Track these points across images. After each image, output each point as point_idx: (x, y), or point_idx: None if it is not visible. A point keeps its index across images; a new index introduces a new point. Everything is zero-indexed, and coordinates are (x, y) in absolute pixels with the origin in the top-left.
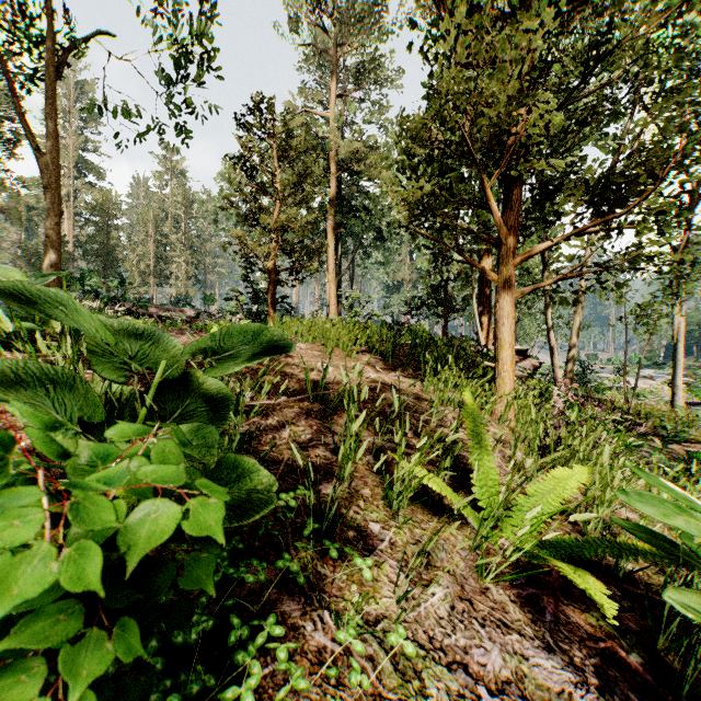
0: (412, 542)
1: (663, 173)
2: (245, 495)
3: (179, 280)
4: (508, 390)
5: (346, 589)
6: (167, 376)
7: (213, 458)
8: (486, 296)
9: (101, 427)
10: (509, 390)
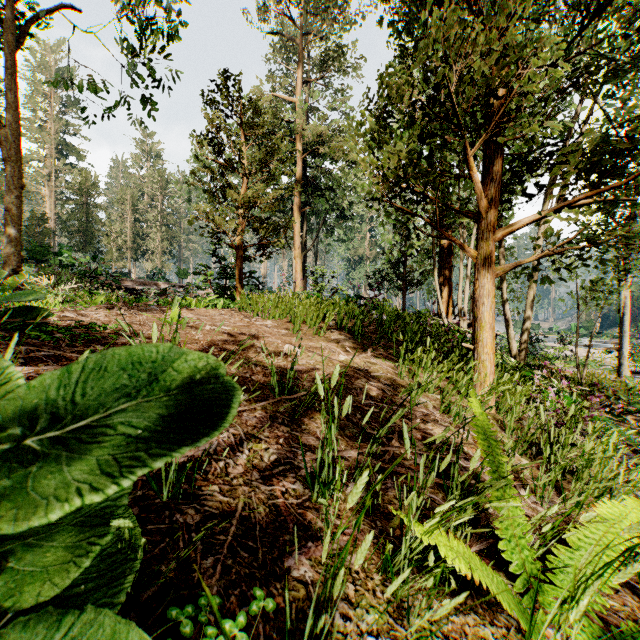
0: None
1: None
2: None
3: (154, 255)
4: (489, 374)
5: None
6: None
7: None
8: (446, 271)
9: None
10: (490, 374)
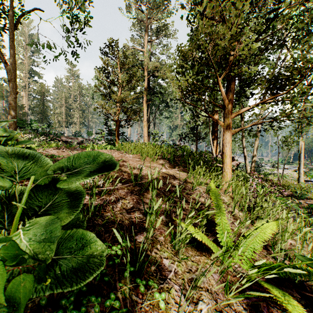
0: (187, 271)
1: (305, 73)
2: (86, 259)
3: (76, 125)
4: (229, 177)
5: (149, 312)
6: (40, 183)
7: (51, 253)
8: (215, 132)
9: (2, 213)
10: (229, 177)
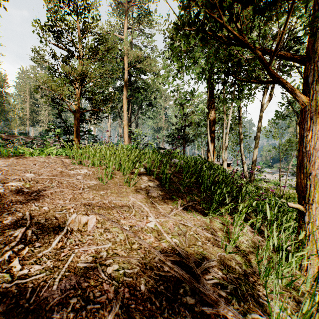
0: None
1: None
2: None
3: (44, 123)
4: None
5: None
6: None
7: None
8: (212, 133)
9: None
10: None
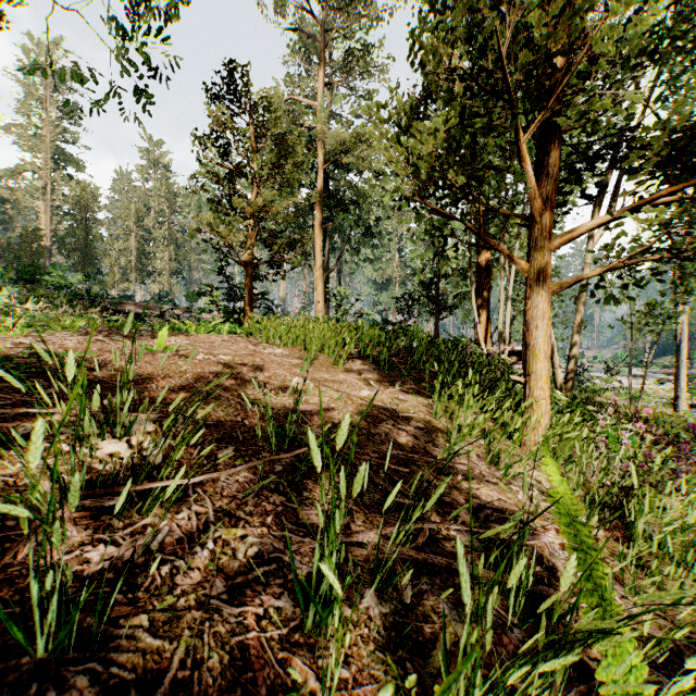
0: None
1: None
2: None
3: (162, 277)
4: (544, 414)
5: None
6: None
7: None
8: (485, 293)
9: None
10: (545, 414)
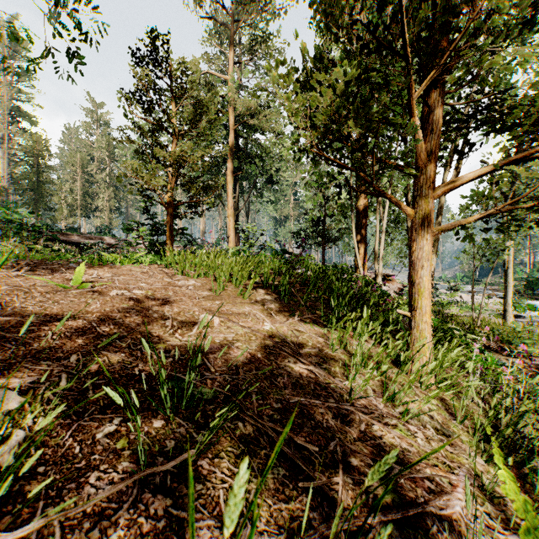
0: None
1: None
2: None
3: (103, 213)
4: (428, 345)
5: None
6: None
7: None
8: (363, 230)
9: None
10: (429, 345)
